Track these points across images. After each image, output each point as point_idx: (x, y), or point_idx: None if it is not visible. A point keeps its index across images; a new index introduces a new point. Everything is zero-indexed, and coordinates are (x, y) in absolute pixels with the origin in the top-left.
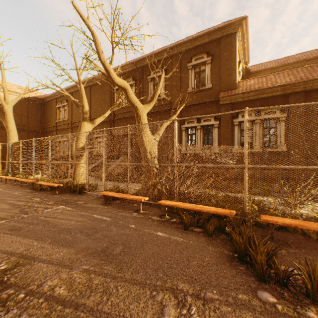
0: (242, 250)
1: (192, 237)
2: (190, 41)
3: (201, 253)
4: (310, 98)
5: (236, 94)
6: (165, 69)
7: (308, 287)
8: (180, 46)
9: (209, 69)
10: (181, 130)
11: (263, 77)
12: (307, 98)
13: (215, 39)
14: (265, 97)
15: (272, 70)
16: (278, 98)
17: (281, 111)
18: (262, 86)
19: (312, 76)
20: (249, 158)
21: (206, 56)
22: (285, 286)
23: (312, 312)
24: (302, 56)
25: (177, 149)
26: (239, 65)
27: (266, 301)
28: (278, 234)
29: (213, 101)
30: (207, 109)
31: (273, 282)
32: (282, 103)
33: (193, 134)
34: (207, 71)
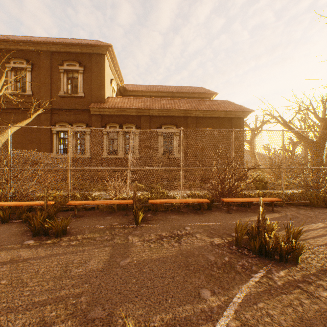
0: (34, 223)
1: (5, 226)
2: (60, 44)
3: (2, 234)
4: (153, 121)
5: (104, 107)
6: (32, 62)
7: (54, 230)
8: (50, 45)
9: (82, 79)
10: (52, 133)
11: (126, 98)
12: (151, 120)
13: (88, 53)
14: (126, 114)
15: (142, 93)
16: (134, 117)
17: (136, 127)
18: (123, 106)
19: (153, 106)
20: (71, 162)
21: (79, 66)
22: (49, 235)
23: (50, 241)
24: (161, 88)
25: (11, 154)
26: (112, 82)
27: (26, 244)
28: (85, 212)
29: (86, 110)
30: (80, 116)
31: (43, 235)
32: (137, 121)
33: (66, 139)
34: (80, 80)
